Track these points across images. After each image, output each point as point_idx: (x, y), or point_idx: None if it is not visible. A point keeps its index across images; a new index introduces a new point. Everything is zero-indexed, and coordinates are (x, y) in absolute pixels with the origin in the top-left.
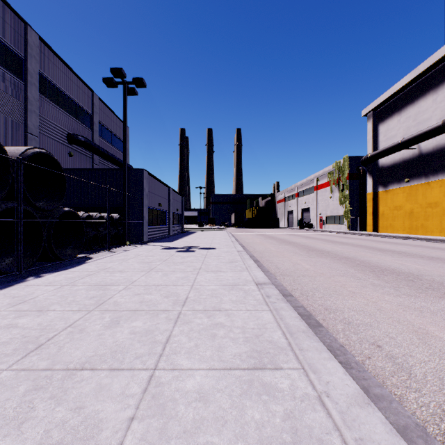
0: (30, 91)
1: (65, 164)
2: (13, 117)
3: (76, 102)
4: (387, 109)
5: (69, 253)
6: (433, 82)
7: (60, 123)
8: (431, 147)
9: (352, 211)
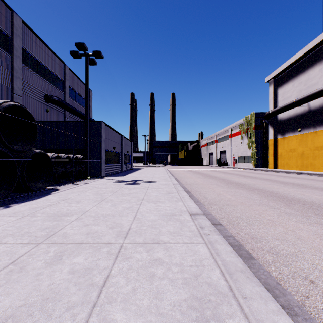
0: (16, 62)
1: (43, 117)
2: (2, 81)
3: (51, 71)
4: (284, 77)
5: (40, 185)
6: (319, 56)
7: (39, 86)
8: (318, 104)
9: (257, 153)
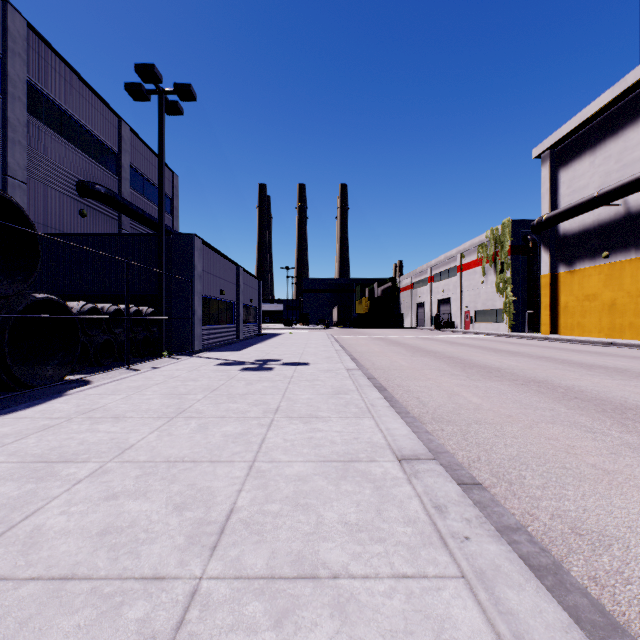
0: (13, 109)
1: (74, 228)
2: None
3: (92, 132)
4: (573, 146)
5: (49, 374)
6: None
7: (66, 164)
8: None
9: (516, 303)
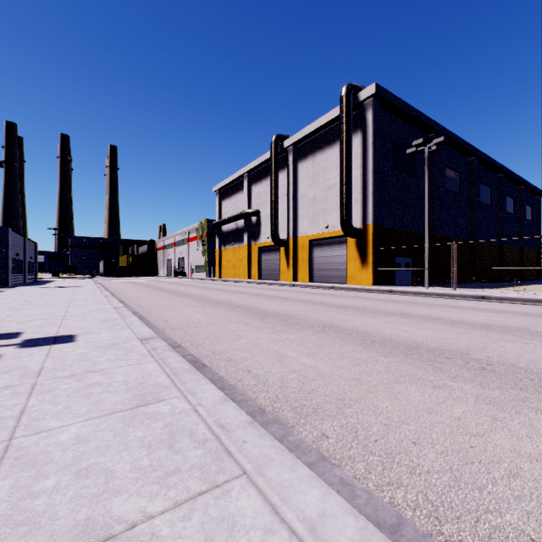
0: None
1: None
2: None
3: None
4: (226, 192)
5: None
6: (241, 186)
7: None
8: (241, 225)
9: (210, 262)
